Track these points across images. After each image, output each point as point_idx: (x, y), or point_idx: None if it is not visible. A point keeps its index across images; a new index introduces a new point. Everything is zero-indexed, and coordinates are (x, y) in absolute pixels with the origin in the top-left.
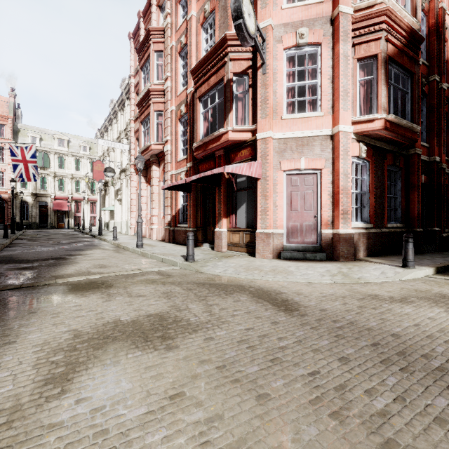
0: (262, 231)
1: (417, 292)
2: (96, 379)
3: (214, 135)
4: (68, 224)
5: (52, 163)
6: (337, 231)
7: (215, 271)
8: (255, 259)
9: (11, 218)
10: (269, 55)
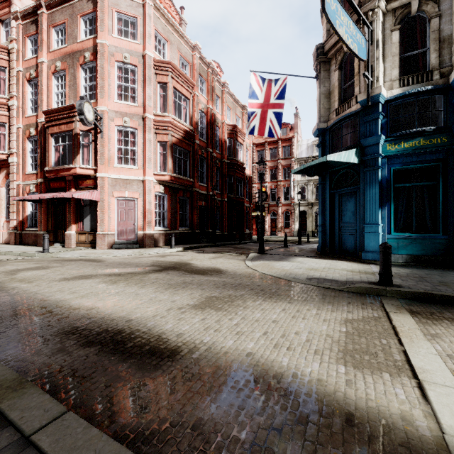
0: (100, 233)
1: (160, 255)
2: (25, 273)
3: (65, 167)
4: None
5: None
6: (145, 232)
7: (66, 256)
8: (95, 250)
9: None
10: (105, 128)
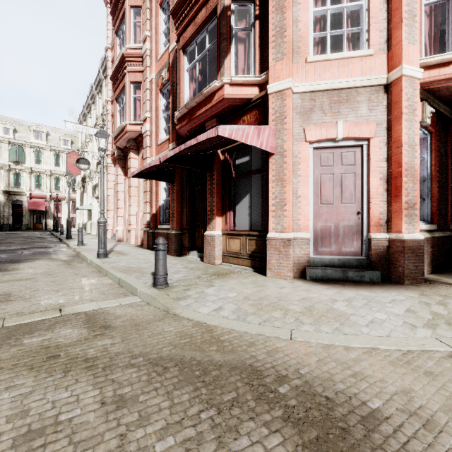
0: (276, 236)
1: None
2: None
3: (203, 94)
4: (45, 226)
5: (27, 158)
6: (399, 236)
7: (200, 310)
8: (267, 280)
9: None
10: None
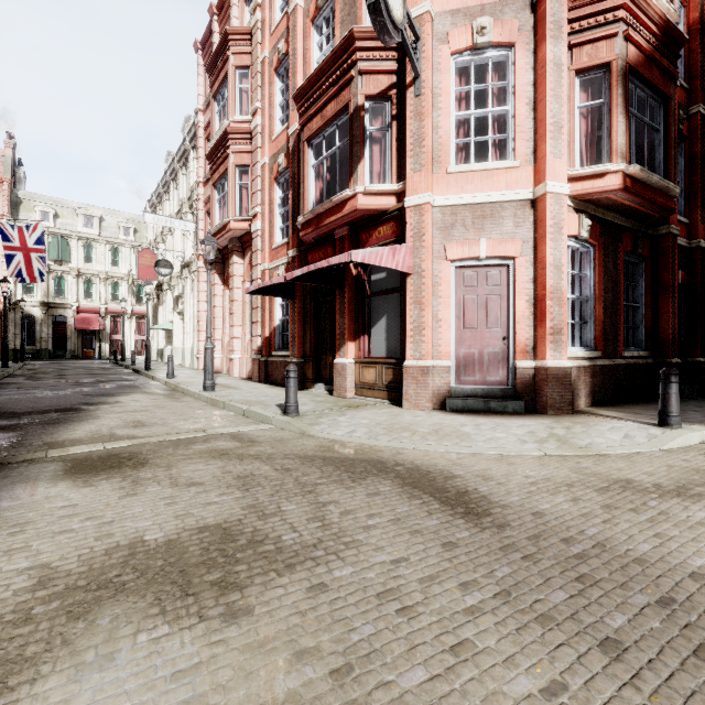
0: (414, 364)
1: (700, 474)
2: None
3: (333, 202)
4: (100, 352)
5: (74, 255)
6: (543, 364)
7: (334, 432)
8: (403, 411)
9: (2, 342)
10: (426, 64)
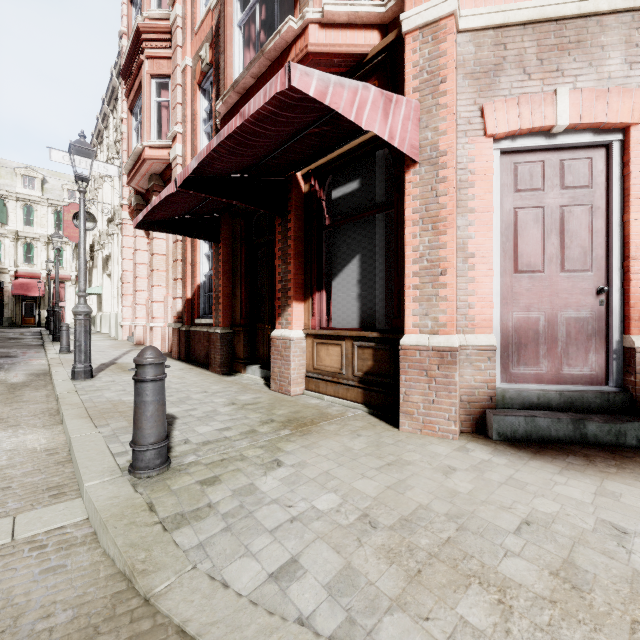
0: (422, 342)
1: None
2: None
3: (265, 54)
4: (39, 320)
5: (11, 216)
6: None
7: (232, 572)
8: (404, 441)
9: None
10: None
